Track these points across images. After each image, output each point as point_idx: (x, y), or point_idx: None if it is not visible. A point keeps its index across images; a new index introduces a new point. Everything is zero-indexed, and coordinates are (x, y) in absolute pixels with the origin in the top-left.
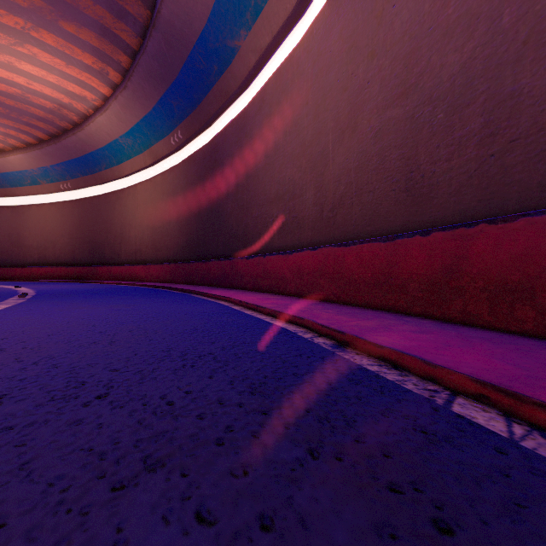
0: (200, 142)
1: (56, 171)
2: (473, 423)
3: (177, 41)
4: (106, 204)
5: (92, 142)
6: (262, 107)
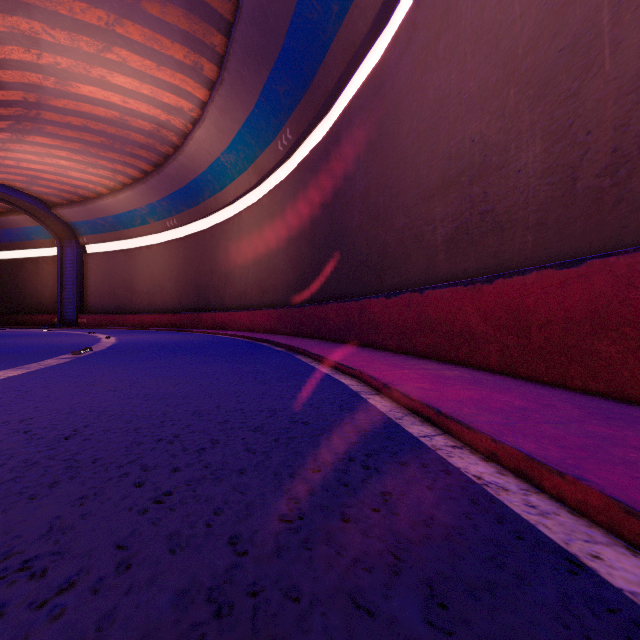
0: (315, 139)
1: (162, 206)
2: None
3: None
4: (210, 239)
5: (193, 165)
6: (412, 38)
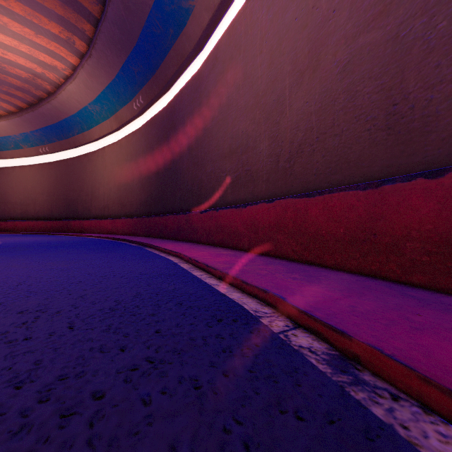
0: (160, 106)
1: (35, 136)
2: None
3: (135, 5)
4: (78, 165)
5: (65, 109)
6: (215, 64)
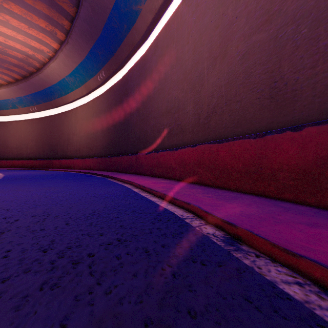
0: (117, 78)
1: (27, 99)
2: None
3: (100, 8)
4: (58, 120)
5: (49, 80)
6: (156, 50)
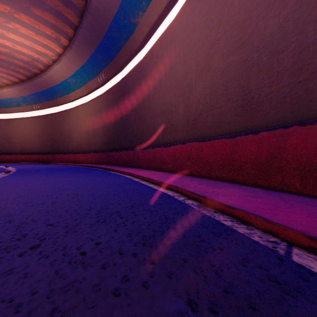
0: (115, 80)
1: (31, 98)
2: (313, 273)
3: (101, 19)
4: (60, 118)
5: (52, 81)
6: (152, 58)
